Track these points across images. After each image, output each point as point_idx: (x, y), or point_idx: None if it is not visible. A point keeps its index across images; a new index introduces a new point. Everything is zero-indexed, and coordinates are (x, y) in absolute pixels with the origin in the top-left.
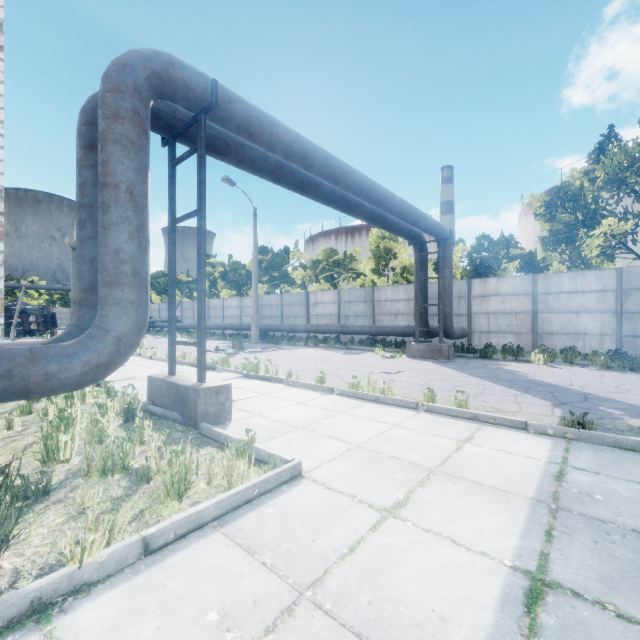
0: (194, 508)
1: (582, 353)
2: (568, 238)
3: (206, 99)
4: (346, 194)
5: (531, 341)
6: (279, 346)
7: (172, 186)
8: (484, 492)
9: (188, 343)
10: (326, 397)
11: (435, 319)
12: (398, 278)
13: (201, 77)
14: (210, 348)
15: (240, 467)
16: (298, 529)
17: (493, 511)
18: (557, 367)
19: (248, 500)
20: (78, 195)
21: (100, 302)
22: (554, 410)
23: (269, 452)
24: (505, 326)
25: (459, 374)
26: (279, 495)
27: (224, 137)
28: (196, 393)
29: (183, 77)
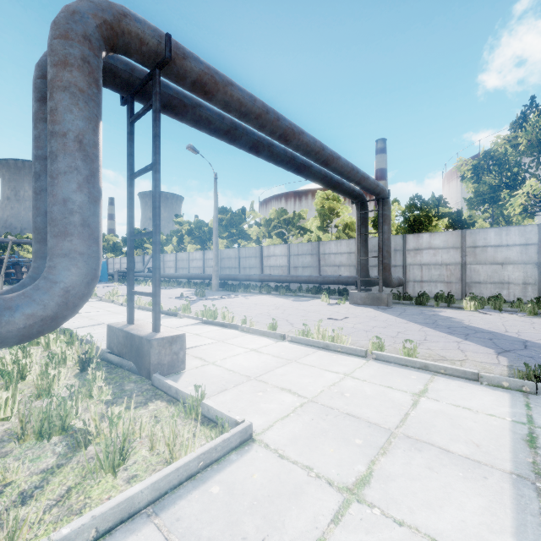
0: (124, 493)
1: (507, 300)
2: (491, 198)
3: (160, 54)
4: (296, 156)
5: (460, 289)
6: (236, 293)
7: (130, 142)
8: (455, 463)
9: (144, 293)
10: (278, 344)
11: (374, 270)
12: (340, 234)
13: (155, 31)
14: (176, 295)
15: (184, 434)
16: (246, 520)
17: (471, 492)
18: (488, 313)
19: (191, 474)
20: (33, 148)
21: (48, 253)
22: (499, 358)
23: (218, 411)
24: (436, 276)
25: (400, 320)
26: (227, 466)
27: (181, 97)
28: (149, 344)
29: (136, 30)
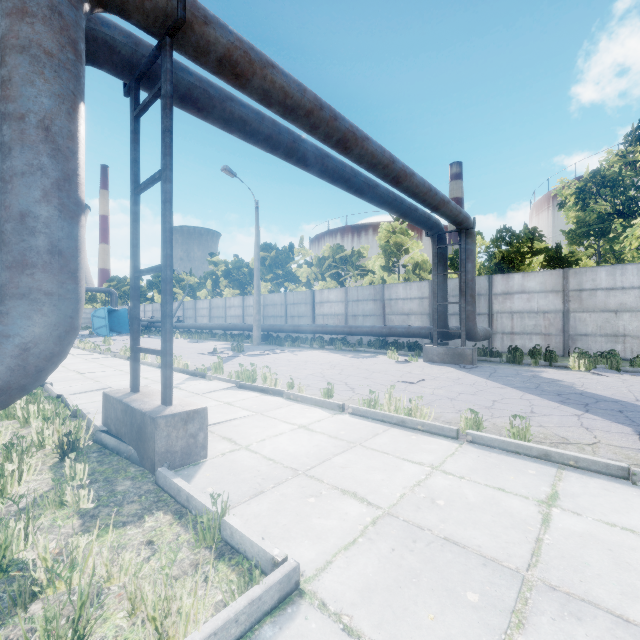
0: None
1: (622, 357)
2: (599, 230)
3: (171, 14)
4: (358, 172)
5: (561, 343)
6: (282, 348)
7: (134, 144)
8: None
9: (151, 351)
10: (335, 418)
11: (452, 319)
12: (410, 275)
13: None
14: (208, 350)
15: (182, 597)
16: None
17: None
18: (604, 375)
19: None
20: None
21: None
22: None
23: (247, 537)
24: (531, 327)
25: (492, 384)
26: None
27: (205, 86)
28: (153, 423)
29: None
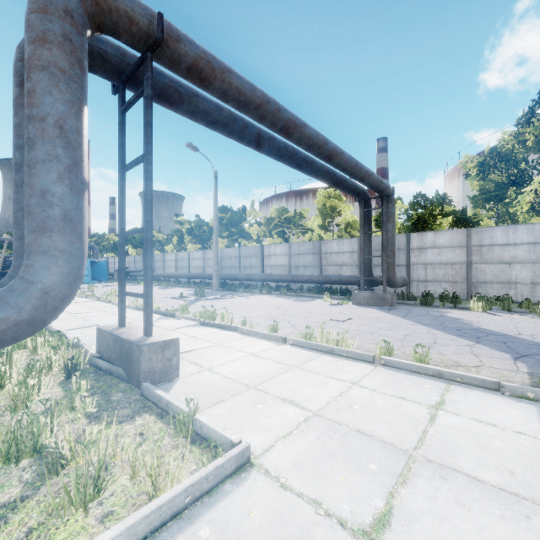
0: None
1: (514, 300)
2: (497, 196)
3: (152, 35)
4: (298, 150)
5: (465, 289)
6: (237, 293)
7: (121, 133)
8: (488, 496)
9: (135, 294)
10: (279, 347)
11: (376, 269)
12: (342, 233)
13: (146, 10)
14: (175, 295)
15: (169, 462)
16: None
17: (515, 538)
18: (497, 314)
19: (177, 512)
20: (14, 136)
21: (25, 250)
22: (518, 364)
23: (212, 428)
24: (441, 275)
25: (406, 322)
26: (220, 500)
27: (176, 86)
28: (139, 349)
29: (125, 7)
